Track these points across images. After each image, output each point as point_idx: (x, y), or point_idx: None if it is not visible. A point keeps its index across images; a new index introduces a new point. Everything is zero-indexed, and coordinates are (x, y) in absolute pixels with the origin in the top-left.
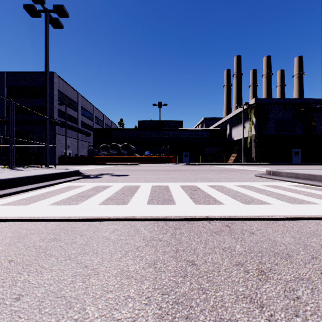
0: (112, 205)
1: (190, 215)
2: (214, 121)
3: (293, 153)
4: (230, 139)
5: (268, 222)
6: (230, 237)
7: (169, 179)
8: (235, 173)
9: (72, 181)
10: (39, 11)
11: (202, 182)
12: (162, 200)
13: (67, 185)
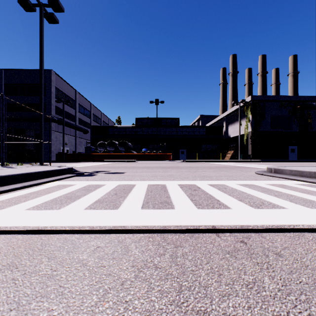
0: (100, 209)
1: (193, 224)
2: (210, 118)
3: (289, 150)
4: (226, 136)
5: (292, 235)
6: (250, 261)
7: (167, 177)
8: (234, 171)
9: (64, 179)
10: (34, 5)
11: (201, 180)
12: (158, 203)
13: (56, 184)
